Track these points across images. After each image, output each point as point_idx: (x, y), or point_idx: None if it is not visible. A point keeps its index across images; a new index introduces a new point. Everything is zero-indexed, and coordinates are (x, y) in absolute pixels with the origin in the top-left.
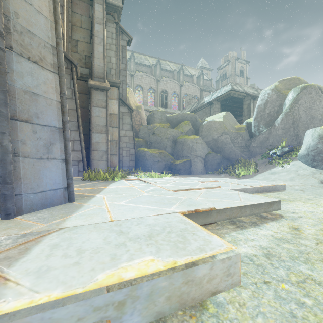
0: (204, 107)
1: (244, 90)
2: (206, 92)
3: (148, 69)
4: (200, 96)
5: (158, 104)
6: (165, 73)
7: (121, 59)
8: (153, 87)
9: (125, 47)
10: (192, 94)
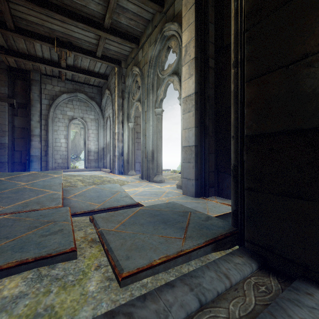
0: None
1: None
2: None
3: None
4: None
5: None
6: None
7: None
8: None
9: None
10: None
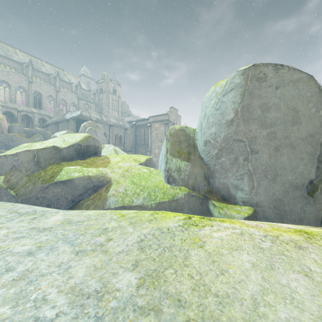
0: (64, 121)
1: (90, 115)
2: (84, 101)
3: (17, 65)
4: (78, 103)
5: (30, 104)
6: (40, 75)
7: None
8: (24, 87)
9: None
10: (69, 100)
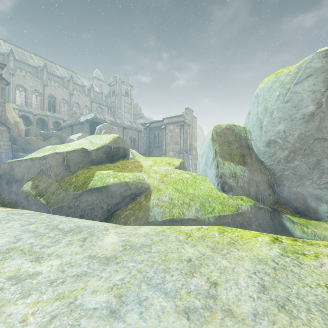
0: (79, 124)
1: (104, 117)
2: (97, 104)
3: (32, 69)
4: (91, 106)
5: (45, 108)
6: (54, 78)
7: (1, 96)
8: (39, 90)
9: (4, 88)
10: (82, 103)
